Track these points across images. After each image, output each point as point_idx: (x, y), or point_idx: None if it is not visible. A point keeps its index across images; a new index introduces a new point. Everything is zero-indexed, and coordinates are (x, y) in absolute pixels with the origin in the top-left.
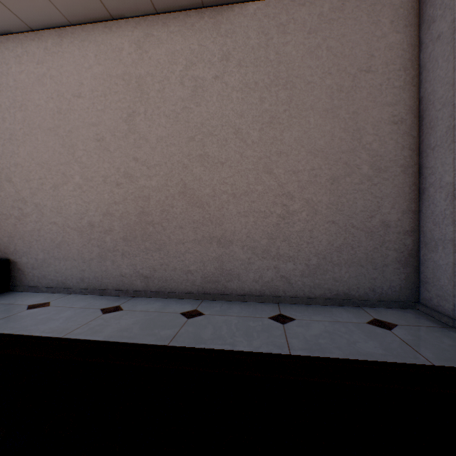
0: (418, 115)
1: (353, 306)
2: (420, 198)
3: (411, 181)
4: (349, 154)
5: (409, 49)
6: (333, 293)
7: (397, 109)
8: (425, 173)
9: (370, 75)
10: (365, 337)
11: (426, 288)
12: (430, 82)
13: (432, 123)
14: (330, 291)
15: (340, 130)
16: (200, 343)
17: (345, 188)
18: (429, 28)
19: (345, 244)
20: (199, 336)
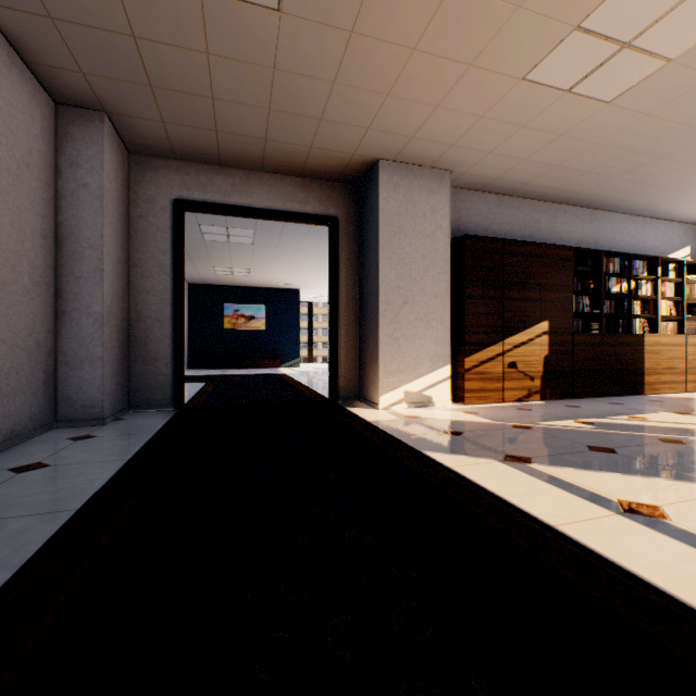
0: (57, 238)
1: (22, 443)
2: (59, 319)
3: (53, 301)
4: (17, 257)
5: (52, 168)
6: (5, 433)
7: (46, 224)
8: (68, 297)
9: (31, 173)
10: (108, 442)
11: (69, 403)
12: (75, 217)
13: (79, 255)
14: (2, 431)
15: (10, 223)
16: (82, 494)
17: (13, 298)
18: (74, 168)
19: (13, 368)
20: (59, 498)
